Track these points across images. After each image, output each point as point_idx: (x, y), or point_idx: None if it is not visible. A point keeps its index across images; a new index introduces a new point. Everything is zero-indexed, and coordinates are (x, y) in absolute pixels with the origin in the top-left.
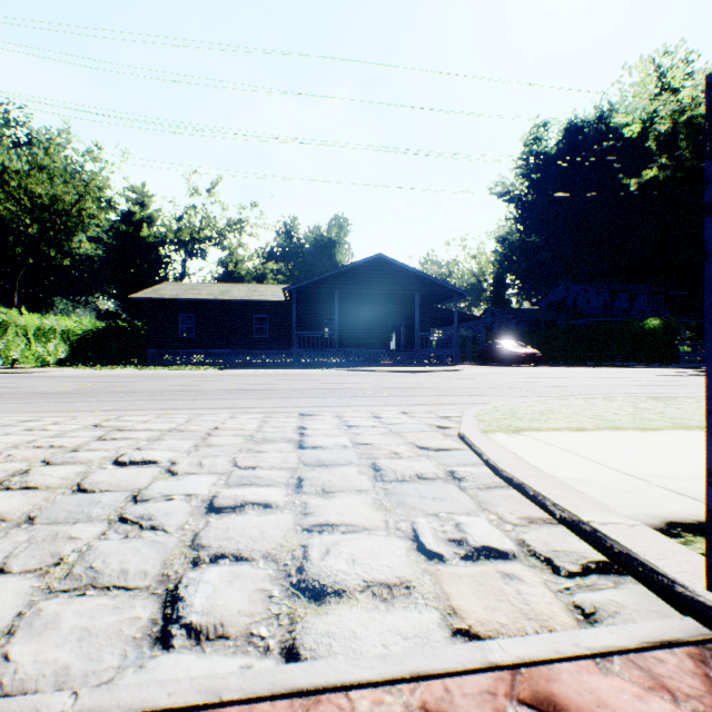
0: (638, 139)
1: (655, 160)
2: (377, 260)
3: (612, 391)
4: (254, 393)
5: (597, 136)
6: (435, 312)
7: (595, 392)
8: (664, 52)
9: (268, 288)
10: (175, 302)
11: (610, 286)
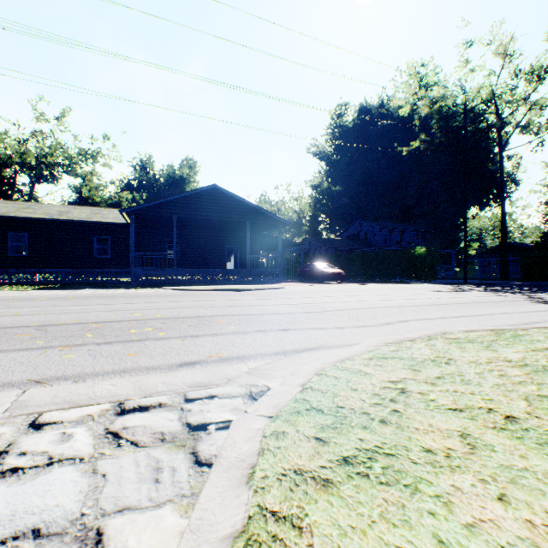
0: (405, 122)
1: (416, 138)
2: (213, 190)
3: (423, 314)
4: None
5: (380, 117)
6: (265, 238)
7: (410, 316)
8: (421, 64)
9: (113, 212)
10: (3, 219)
11: (388, 224)
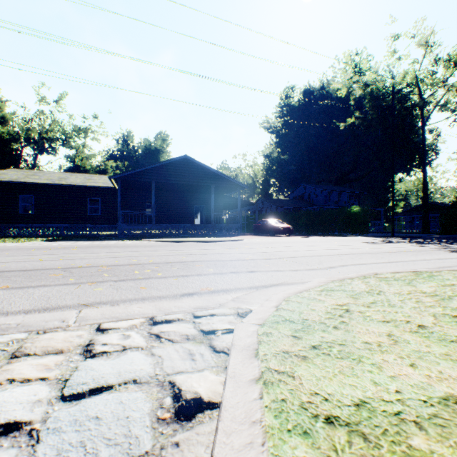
0: (342, 102)
1: (351, 115)
2: (184, 160)
3: (359, 260)
4: (1, 277)
5: (321, 97)
6: (226, 199)
7: (348, 262)
8: (356, 53)
9: (102, 178)
10: (15, 184)
11: (328, 187)
